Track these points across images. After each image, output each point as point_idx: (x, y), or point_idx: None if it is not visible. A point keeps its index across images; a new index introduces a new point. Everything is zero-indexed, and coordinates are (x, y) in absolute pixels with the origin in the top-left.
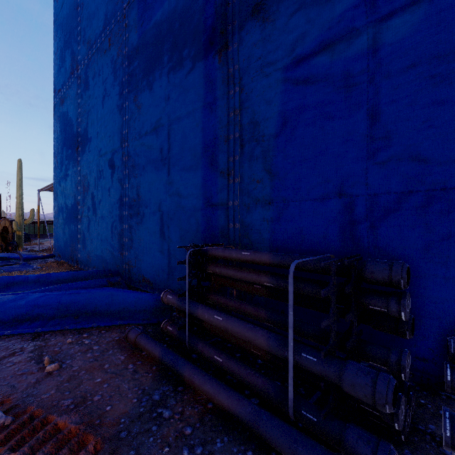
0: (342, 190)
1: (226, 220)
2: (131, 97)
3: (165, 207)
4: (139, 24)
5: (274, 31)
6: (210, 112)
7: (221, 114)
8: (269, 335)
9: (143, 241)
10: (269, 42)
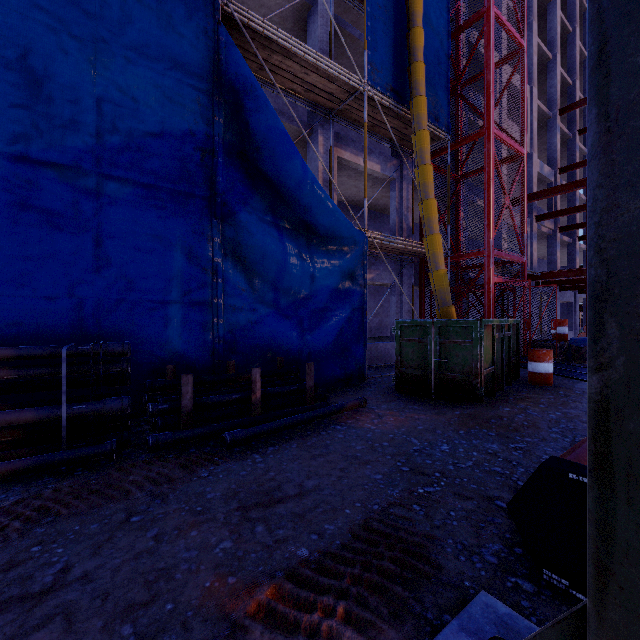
0: (73, 292)
1: None
2: None
3: None
4: None
5: None
6: None
7: None
8: (37, 409)
9: None
10: None
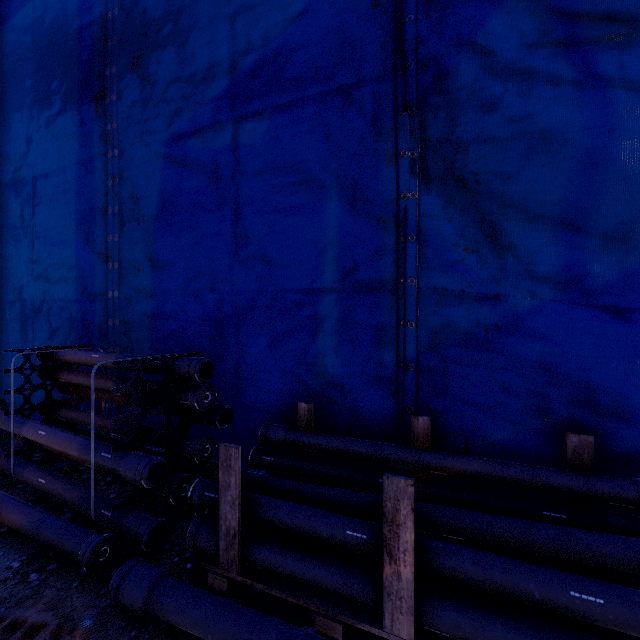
0: (212, 285)
1: (105, 315)
2: None
3: (28, 295)
4: None
5: (155, 96)
6: (87, 174)
7: (99, 179)
8: (83, 441)
9: None
10: (150, 106)
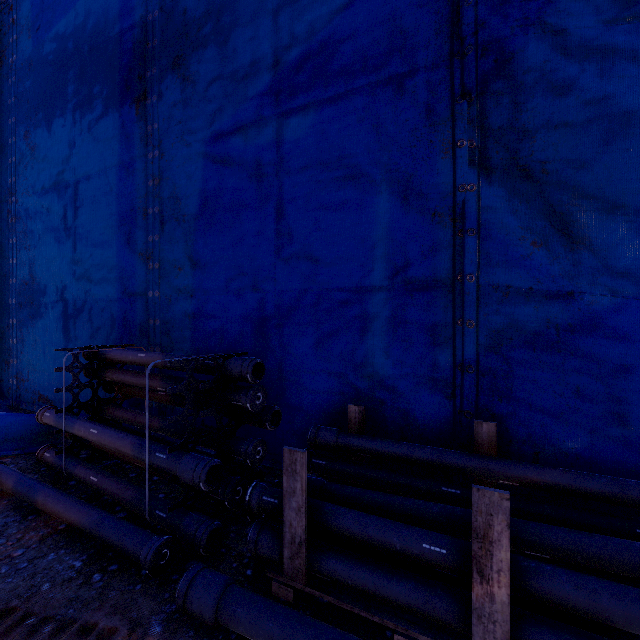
0: (255, 284)
1: (145, 315)
2: (22, 130)
3: (70, 296)
4: (34, 28)
5: (195, 95)
6: (127, 175)
7: (140, 180)
8: (136, 441)
9: (40, 342)
10: (191, 106)
